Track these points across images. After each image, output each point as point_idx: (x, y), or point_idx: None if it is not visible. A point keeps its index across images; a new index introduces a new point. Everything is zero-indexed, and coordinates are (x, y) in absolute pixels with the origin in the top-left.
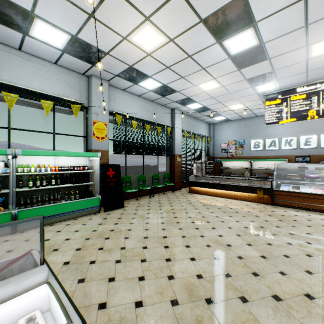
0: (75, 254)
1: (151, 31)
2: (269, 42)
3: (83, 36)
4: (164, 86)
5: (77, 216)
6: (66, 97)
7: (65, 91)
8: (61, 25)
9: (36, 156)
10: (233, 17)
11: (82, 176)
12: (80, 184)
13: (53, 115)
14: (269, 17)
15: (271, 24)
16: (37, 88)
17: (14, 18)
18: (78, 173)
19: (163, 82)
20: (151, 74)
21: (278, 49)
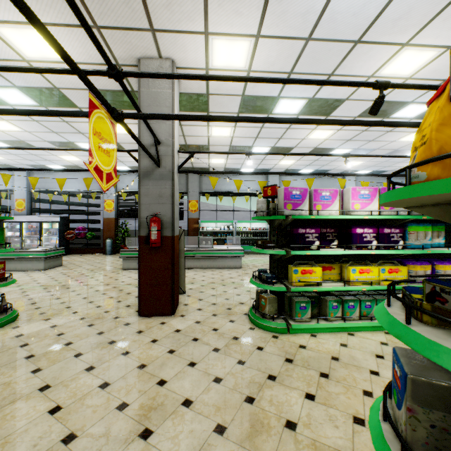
0: (252, 259)
1: (285, 161)
2: (359, 147)
3: (259, 168)
4: (317, 170)
5: (259, 254)
6: (255, 191)
7: (255, 188)
8: (250, 168)
9: (243, 223)
10: (320, 150)
11: (262, 233)
12: (261, 237)
13: (250, 201)
14: (340, 146)
15: (346, 146)
16: (243, 190)
17: (235, 170)
18: (260, 232)
19: (314, 169)
20: (301, 168)
21: (373, 146)
